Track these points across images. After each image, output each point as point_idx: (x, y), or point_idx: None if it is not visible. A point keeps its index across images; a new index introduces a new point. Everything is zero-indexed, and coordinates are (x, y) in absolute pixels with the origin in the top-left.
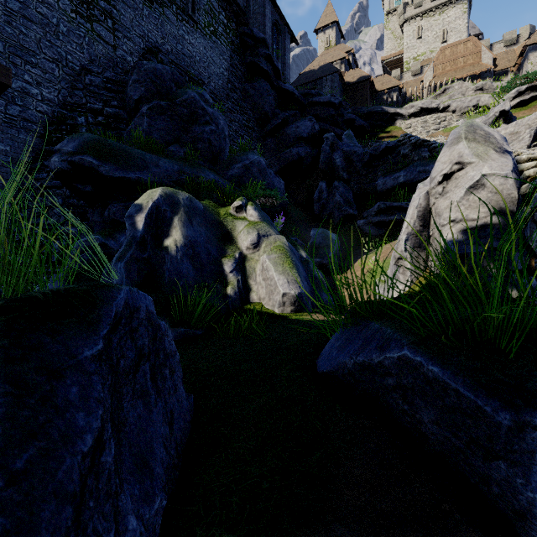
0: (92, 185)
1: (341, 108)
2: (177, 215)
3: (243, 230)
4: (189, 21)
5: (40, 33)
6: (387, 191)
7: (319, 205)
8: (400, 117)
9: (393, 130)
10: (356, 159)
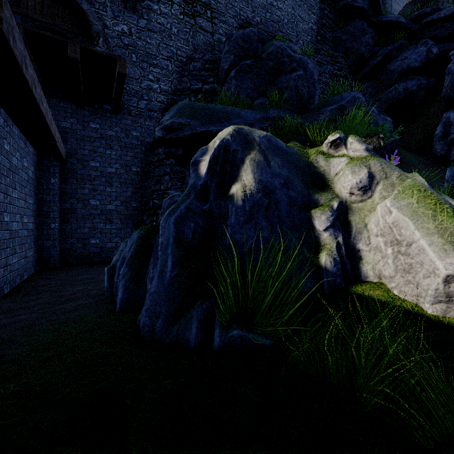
0: (182, 147)
1: None
2: (249, 155)
3: (343, 169)
4: None
5: (159, 39)
6: None
7: (444, 143)
8: None
9: None
10: None
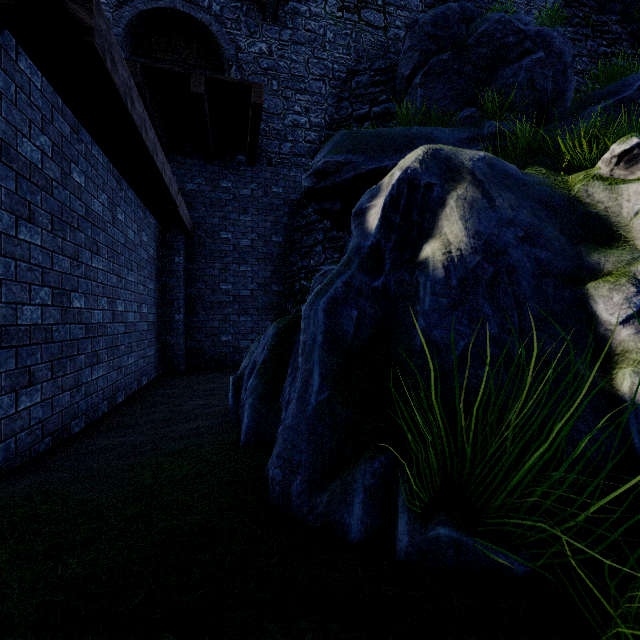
0: (340, 198)
1: None
2: (455, 190)
3: None
4: None
5: (308, 52)
6: None
7: None
8: None
9: None
10: None
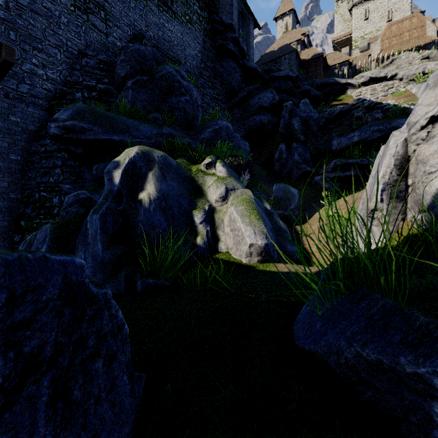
0: (83, 147)
1: (298, 81)
2: (151, 170)
3: (212, 184)
4: (168, 11)
5: (45, 23)
6: (341, 150)
7: (279, 164)
8: (351, 87)
9: (344, 98)
10: (312, 123)
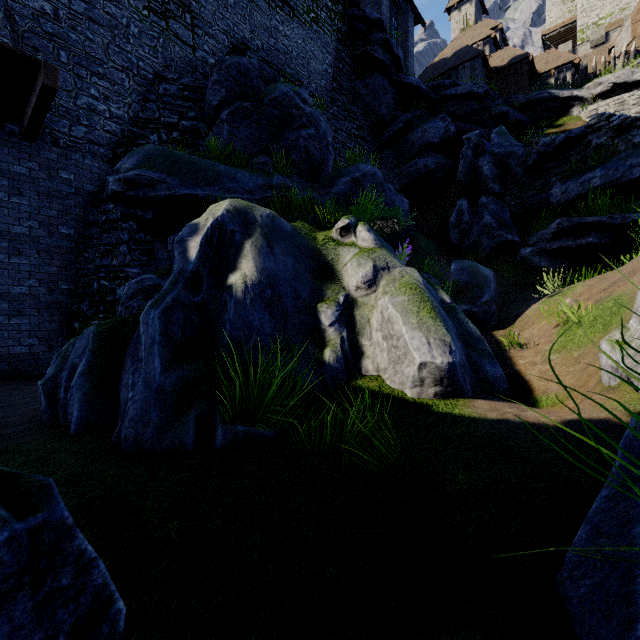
0: (153, 210)
1: (488, 99)
2: (250, 238)
3: (351, 260)
4: (283, 8)
5: (108, 37)
6: (569, 203)
7: (457, 231)
8: (579, 102)
9: (567, 122)
10: (514, 162)
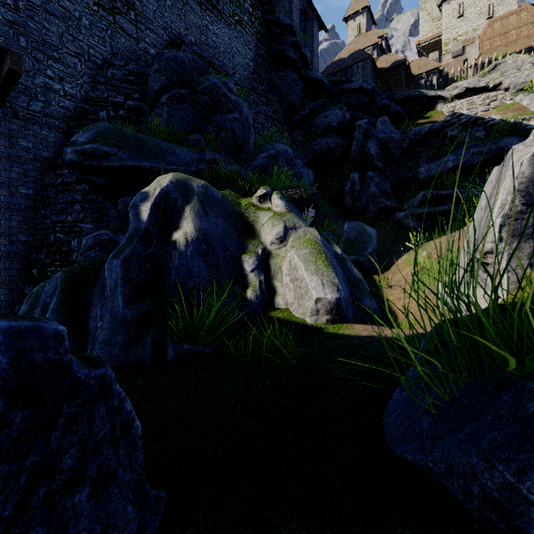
0: (106, 176)
1: (375, 94)
2: (189, 204)
3: (267, 222)
4: (213, 10)
5: (63, 27)
6: (431, 179)
7: (351, 198)
8: (442, 101)
9: (433, 115)
10: (393, 145)
